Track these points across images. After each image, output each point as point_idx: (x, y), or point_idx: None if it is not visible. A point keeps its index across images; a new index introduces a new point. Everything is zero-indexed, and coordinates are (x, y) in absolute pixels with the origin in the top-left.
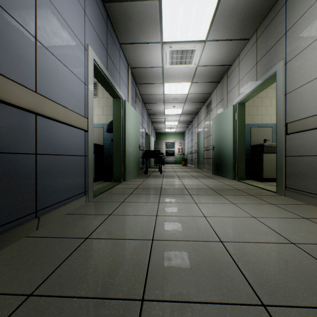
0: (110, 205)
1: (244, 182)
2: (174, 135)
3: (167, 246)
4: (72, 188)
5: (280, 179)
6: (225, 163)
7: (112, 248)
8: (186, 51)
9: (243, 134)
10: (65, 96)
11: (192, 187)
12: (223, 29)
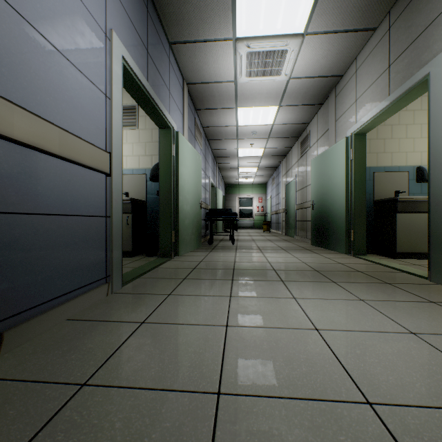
0: (146, 302)
1: (367, 259)
2: (251, 187)
3: (251, 417)
4: (80, 272)
5: (437, 256)
6: (333, 229)
7: (130, 419)
8: (273, 53)
9: (363, 183)
10: (65, 110)
11: (284, 267)
12: (333, 13)
